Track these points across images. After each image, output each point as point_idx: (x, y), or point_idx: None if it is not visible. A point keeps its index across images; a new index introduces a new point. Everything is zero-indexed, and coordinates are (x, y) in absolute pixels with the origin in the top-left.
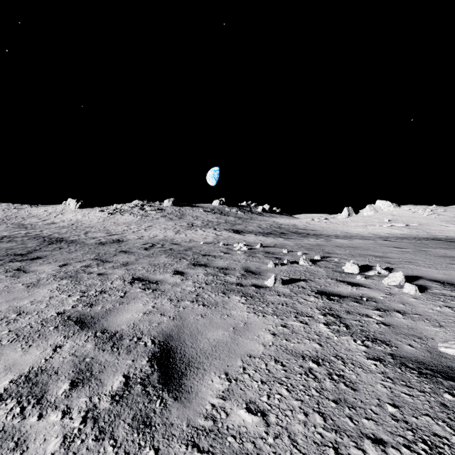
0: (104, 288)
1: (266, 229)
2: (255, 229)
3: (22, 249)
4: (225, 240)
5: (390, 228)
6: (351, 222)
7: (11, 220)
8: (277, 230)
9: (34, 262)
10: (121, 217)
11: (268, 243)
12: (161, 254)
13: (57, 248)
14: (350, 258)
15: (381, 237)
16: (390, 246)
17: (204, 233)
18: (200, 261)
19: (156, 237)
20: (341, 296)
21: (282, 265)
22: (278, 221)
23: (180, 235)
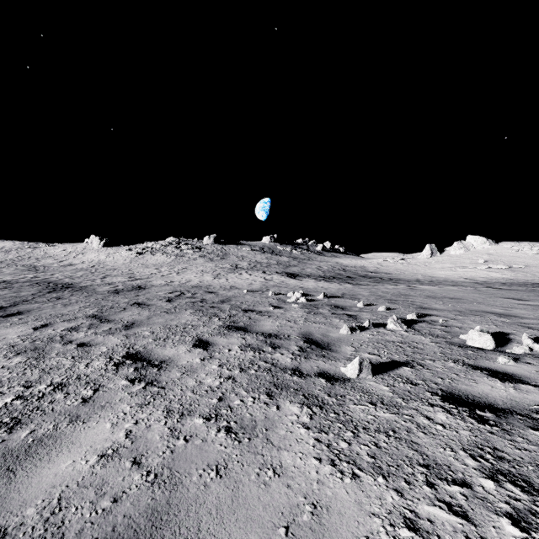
0: (69, 376)
1: (328, 272)
2: (314, 272)
3: (8, 300)
4: (276, 287)
5: (487, 271)
6: (435, 263)
7: (23, 261)
8: (342, 273)
9: (5, 321)
10: (151, 258)
11: (333, 291)
12: (187, 309)
13: (55, 298)
14: (461, 317)
15: (478, 282)
16: (504, 296)
17: (250, 277)
18: (239, 321)
19: (188, 282)
20: (497, 410)
21: (362, 330)
22: (342, 262)
23: (219, 280)
